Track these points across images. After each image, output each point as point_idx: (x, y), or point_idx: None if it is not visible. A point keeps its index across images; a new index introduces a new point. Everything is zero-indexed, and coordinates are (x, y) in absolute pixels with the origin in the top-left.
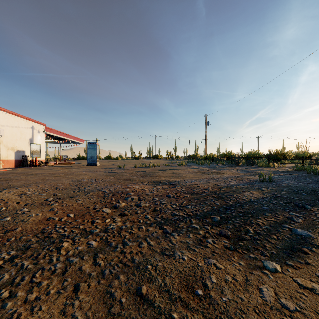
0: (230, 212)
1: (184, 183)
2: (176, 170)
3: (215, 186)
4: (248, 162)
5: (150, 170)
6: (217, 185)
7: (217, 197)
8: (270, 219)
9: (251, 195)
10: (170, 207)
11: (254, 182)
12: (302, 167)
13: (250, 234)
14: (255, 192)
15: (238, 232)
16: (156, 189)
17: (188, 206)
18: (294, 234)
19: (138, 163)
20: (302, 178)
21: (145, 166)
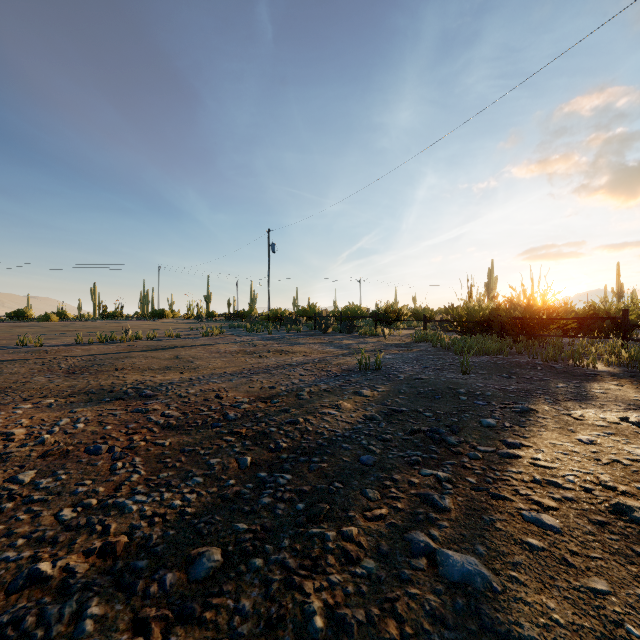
0: (271, 502)
1: (183, 389)
2: (190, 348)
3: (263, 390)
4: (344, 327)
5: (118, 349)
6: (269, 387)
7: (252, 435)
8: (379, 511)
9: (339, 414)
10: (51, 518)
11: (349, 373)
12: (425, 336)
13: (314, 639)
14: (350, 403)
15: (268, 637)
16: (71, 423)
17: (137, 495)
18: (446, 580)
19: (104, 330)
20: (428, 357)
21: (111, 338)
